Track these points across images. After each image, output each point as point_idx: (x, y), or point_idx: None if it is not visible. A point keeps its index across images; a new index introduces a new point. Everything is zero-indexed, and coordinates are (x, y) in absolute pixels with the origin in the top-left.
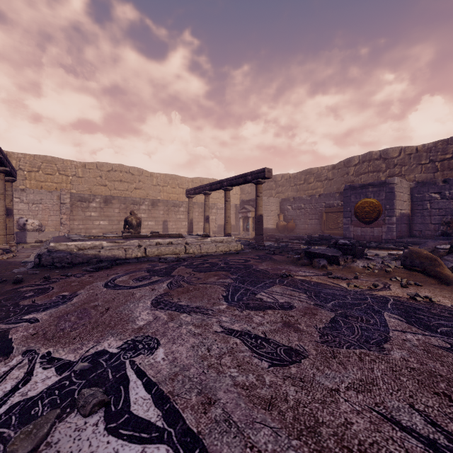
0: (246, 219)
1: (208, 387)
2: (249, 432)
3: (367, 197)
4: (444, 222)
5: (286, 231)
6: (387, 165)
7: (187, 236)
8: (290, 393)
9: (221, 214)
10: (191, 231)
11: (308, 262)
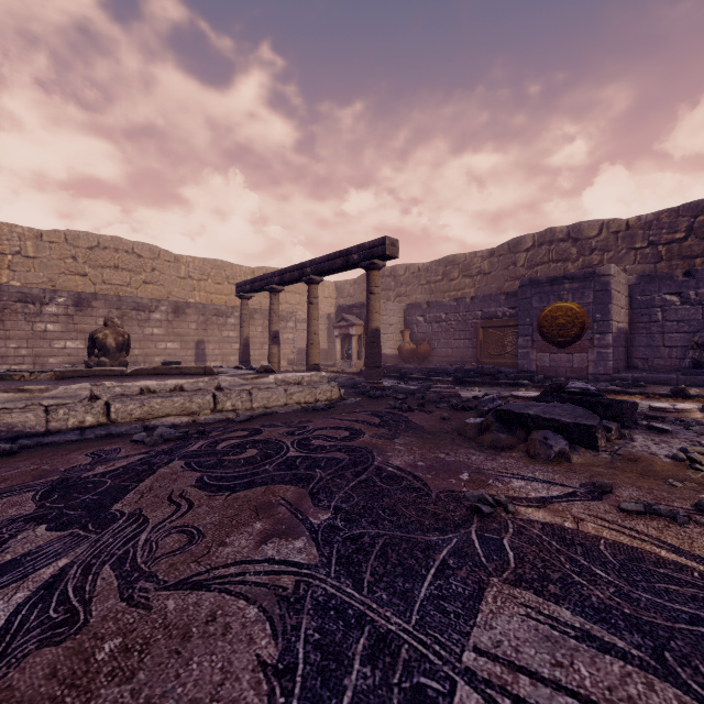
0: (347, 338)
1: None
2: None
3: (561, 300)
4: (695, 344)
5: (415, 360)
6: (580, 250)
7: (229, 371)
8: None
9: (303, 331)
10: (246, 359)
11: (509, 438)
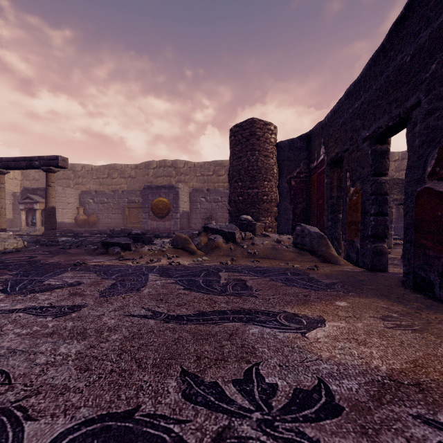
0: (32, 211)
1: None
2: (33, 349)
3: (161, 197)
4: (206, 218)
5: (87, 226)
6: (177, 172)
7: None
8: (69, 325)
9: None
10: None
11: (104, 251)
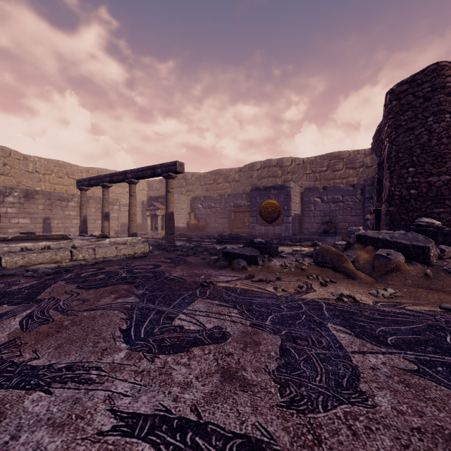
0: (155, 217)
1: None
2: None
3: (270, 199)
4: (324, 222)
5: (197, 230)
6: (282, 172)
7: (77, 238)
8: None
9: (125, 212)
10: (84, 230)
11: (226, 263)
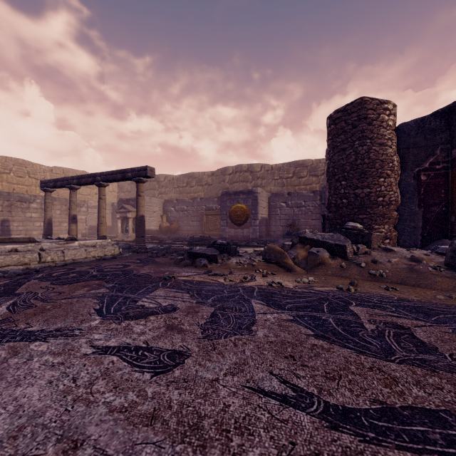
0: (126, 219)
1: (73, 427)
2: None
3: (239, 203)
4: (288, 225)
5: (169, 233)
6: (253, 177)
7: (43, 240)
8: (174, 398)
9: (93, 214)
10: (49, 233)
11: (190, 262)
